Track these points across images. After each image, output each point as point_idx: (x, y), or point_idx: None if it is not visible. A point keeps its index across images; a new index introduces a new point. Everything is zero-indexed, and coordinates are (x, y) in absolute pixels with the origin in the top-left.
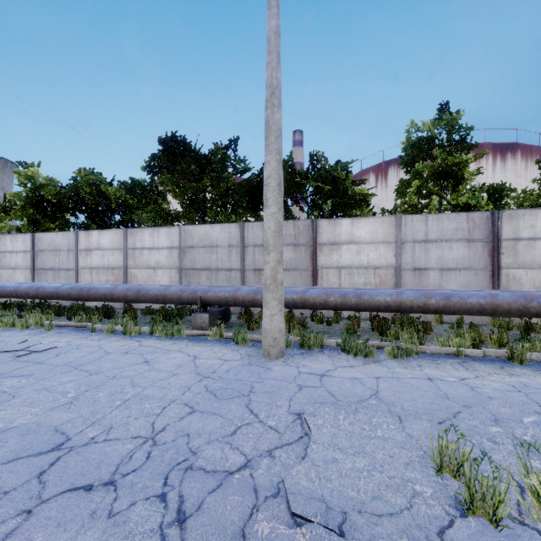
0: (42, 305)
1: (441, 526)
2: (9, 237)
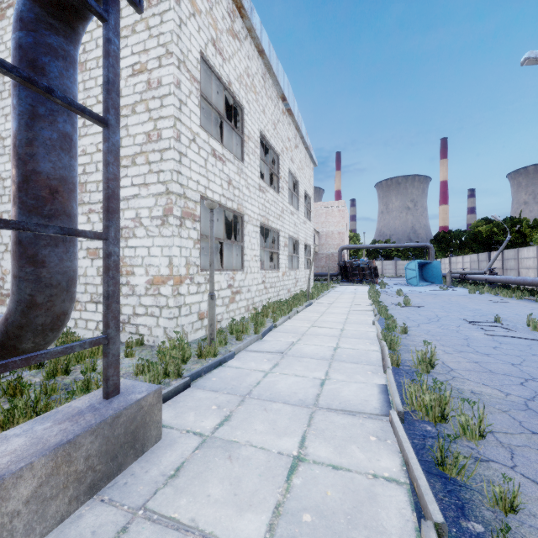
0: (533, 291)
1: (519, 325)
2: (525, 249)
